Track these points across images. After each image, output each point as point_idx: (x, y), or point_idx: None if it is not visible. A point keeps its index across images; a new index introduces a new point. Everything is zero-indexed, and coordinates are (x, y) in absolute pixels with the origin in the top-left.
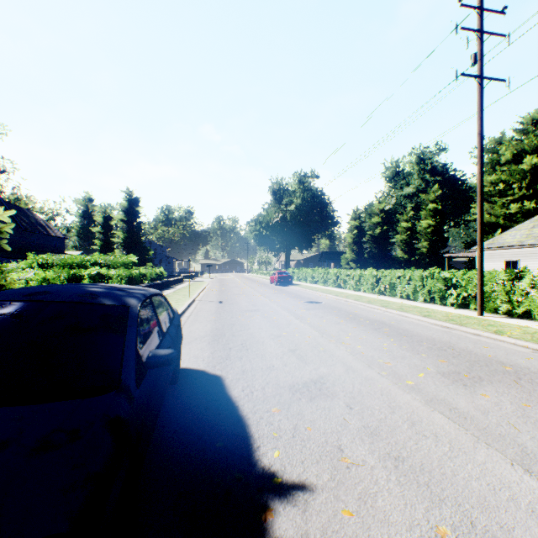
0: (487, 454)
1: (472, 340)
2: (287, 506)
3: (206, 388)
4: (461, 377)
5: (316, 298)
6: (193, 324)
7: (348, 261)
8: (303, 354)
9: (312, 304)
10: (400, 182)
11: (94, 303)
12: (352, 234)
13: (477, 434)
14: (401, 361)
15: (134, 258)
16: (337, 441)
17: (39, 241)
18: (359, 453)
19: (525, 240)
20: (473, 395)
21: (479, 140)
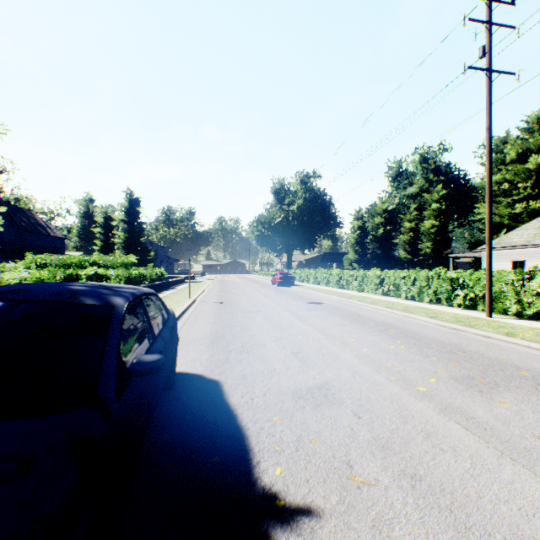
0: (514, 471)
1: (482, 343)
2: (290, 536)
3: (203, 395)
4: (476, 382)
5: (319, 298)
6: (192, 326)
7: (351, 262)
8: (306, 357)
9: (315, 305)
10: (403, 182)
11: (74, 303)
12: (355, 234)
13: (499, 447)
14: (410, 364)
15: (134, 258)
16: (345, 456)
17: (39, 242)
18: (370, 470)
19: (533, 240)
20: (491, 403)
21: (488, 136)
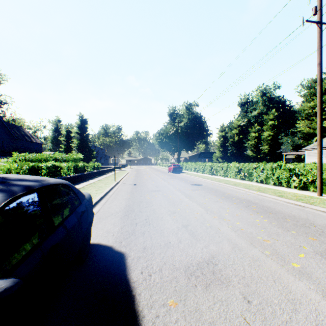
0: None
1: (325, 217)
2: None
3: (108, 269)
4: None
5: (198, 181)
6: (113, 201)
7: (217, 158)
8: (193, 230)
9: (196, 186)
10: (250, 108)
11: None
12: (220, 140)
13: None
14: (277, 238)
15: (81, 155)
16: None
17: (26, 146)
18: None
19: None
20: None
21: (319, 69)
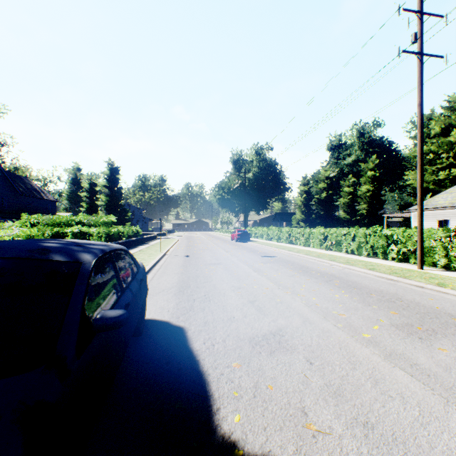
0: None
1: (417, 292)
2: None
3: (169, 341)
4: (415, 329)
5: (271, 252)
6: (162, 276)
7: (298, 221)
8: (261, 305)
9: (268, 258)
10: (343, 153)
11: (43, 259)
12: (302, 197)
13: (444, 394)
14: (354, 312)
15: (114, 218)
16: (300, 403)
17: (34, 204)
18: (324, 418)
19: None
20: (431, 349)
21: (419, 111)
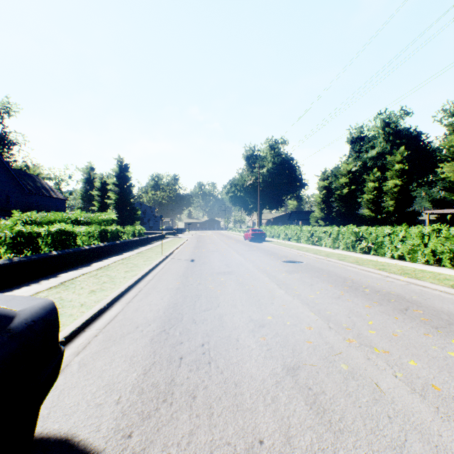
0: None
1: None
2: None
3: None
4: None
5: (293, 256)
6: (147, 295)
7: (317, 219)
8: (314, 386)
9: (292, 265)
10: (365, 146)
11: None
12: (321, 193)
13: None
14: None
15: (114, 215)
16: None
17: (43, 202)
18: None
19: None
20: None
21: None
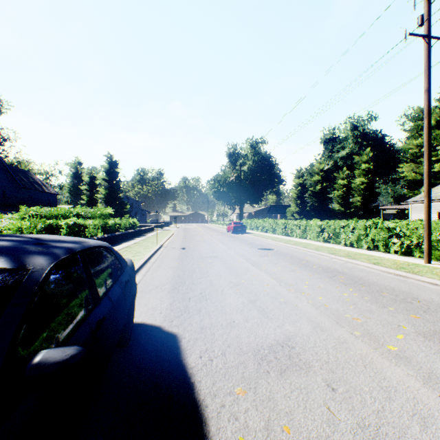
0: None
1: (433, 291)
2: None
3: (159, 353)
4: None
5: (268, 245)
6: (156, 271)
7: (293, 213)
8: (263, 306)
9: (265, 251)
10: (337, 146)
11: None
12: (296, 190)
13: None
14: (370, 316)
15: (111, 210)
16: None
17: (36, 197)
18: None
19: None
20: None
21: (427, 97)
